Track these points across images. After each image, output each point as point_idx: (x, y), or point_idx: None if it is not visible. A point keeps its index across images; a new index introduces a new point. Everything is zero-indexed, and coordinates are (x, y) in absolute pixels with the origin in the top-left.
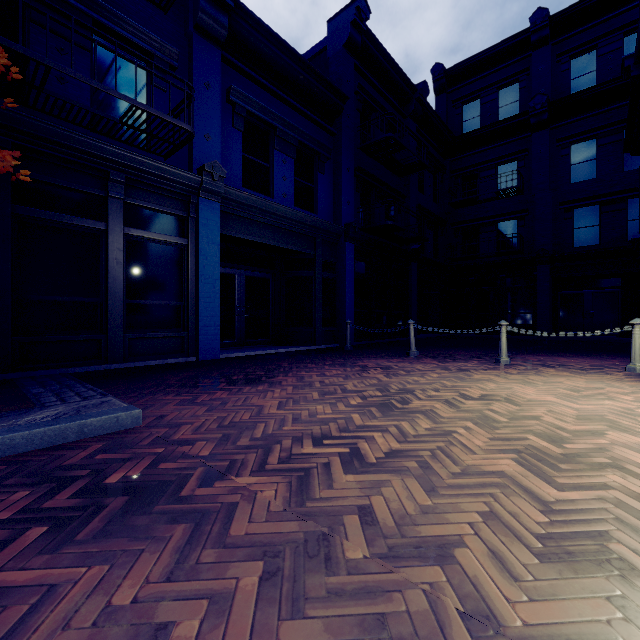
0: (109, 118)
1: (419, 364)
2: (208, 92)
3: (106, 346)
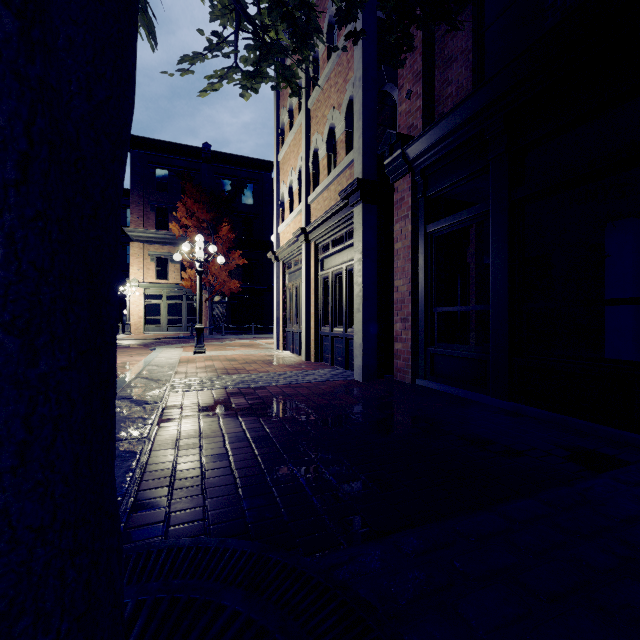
0: None
1: None
2: None
3: None
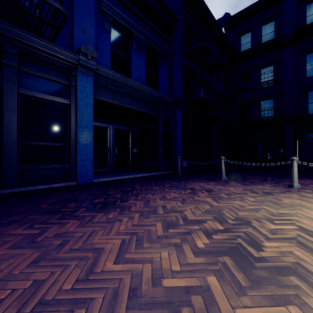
0: None
1: (230, 187)
2: (85, 0)
3: (2, 176)
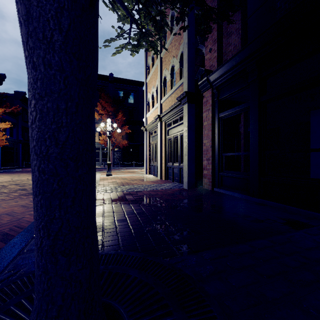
0: None
1: None
2: None
3: None
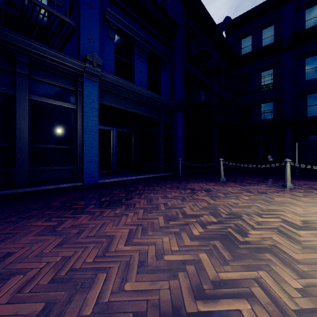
0: (11, 12)
1: (228, 187)
2: (90, 10)
3: (15, 176)
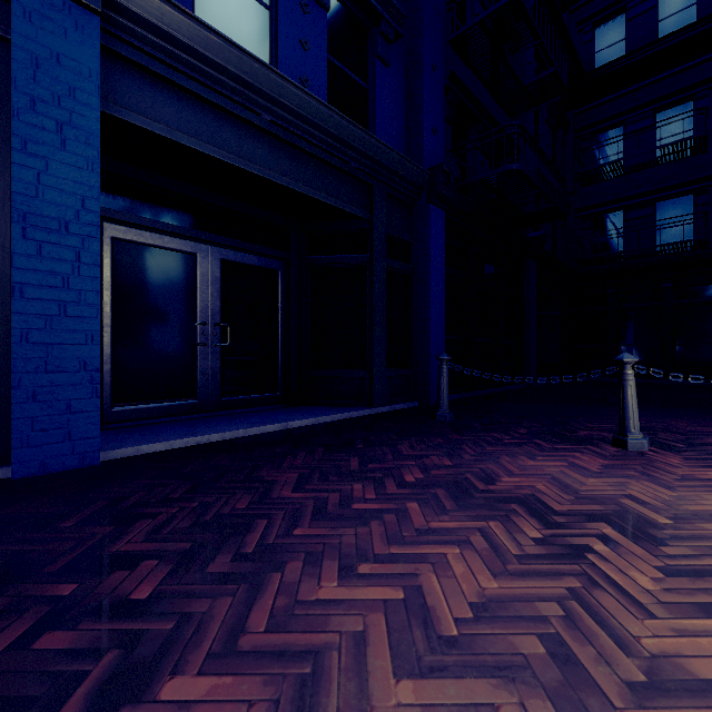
0: None
1: (697, 490)
2: None
3: None
